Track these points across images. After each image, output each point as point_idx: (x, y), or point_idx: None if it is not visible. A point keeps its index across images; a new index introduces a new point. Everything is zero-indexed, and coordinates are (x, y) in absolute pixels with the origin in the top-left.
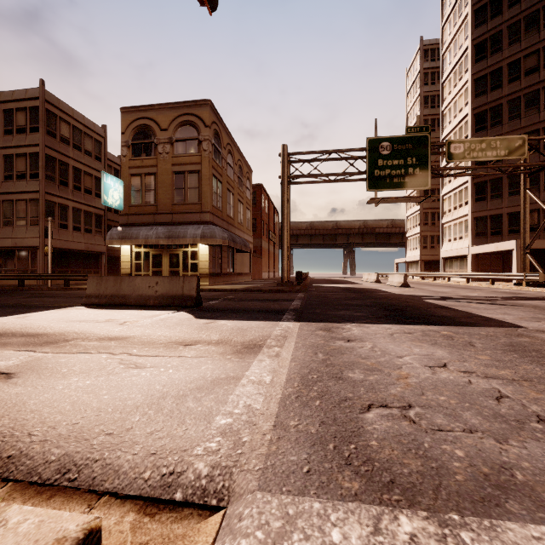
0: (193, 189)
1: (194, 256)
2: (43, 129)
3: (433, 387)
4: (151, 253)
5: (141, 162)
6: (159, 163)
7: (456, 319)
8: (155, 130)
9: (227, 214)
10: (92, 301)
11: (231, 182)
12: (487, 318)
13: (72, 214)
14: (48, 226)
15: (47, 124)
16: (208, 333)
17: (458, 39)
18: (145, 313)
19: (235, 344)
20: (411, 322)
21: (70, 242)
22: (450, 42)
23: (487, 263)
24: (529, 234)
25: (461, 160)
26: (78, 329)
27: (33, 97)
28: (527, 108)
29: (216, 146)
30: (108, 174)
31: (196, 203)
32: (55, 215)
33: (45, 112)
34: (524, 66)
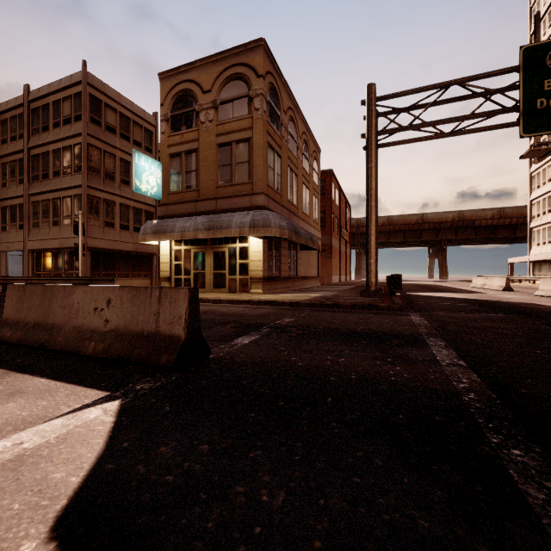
0: (242, 164)
1: (243, 254)
2: (85, 115)
3: None
4: (192, 251)
5: (181, 137)
6: (201, 136)
7: None
8: (196, 94)
9: (288, 199)
10: (1, 336)
11: (293, 159)
12: None
13: (119, 211)
14: (79, 221)
15: (90, 111)
16: None
17: None
18: None
19: None
20: None
21: (116, 242)
22: None
23: None
24: None
25: None
26: None
27: (76, 82)
28: None
29: (273, 107)
30: (141, 154)
31: (245, 183)
32: (100, 211)
33: (88, 98)
34: None
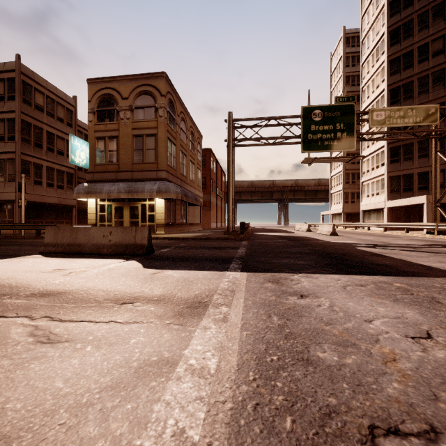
0: (151, 150)
1: (151, 209)
2: (19, 97)
3: (442, 381)
4: (113, 206)
5: (105, 126)
6: (121, 128)
7: (399, 268)
8: (117, 99)
9: (181, 172)
10: (49, 250)
11: (184, 145)
12: (428, 267)
13: (46, 172)
14: (22, 181)
15: (23, 93)
16: (151, 286)
17: (375, 27)
18: (95, 262)
19: (178, 302)
20: (357, 271)
21: (44, 196)
22: (369, 29)
23: (400, 215)
24: (439, 190)
25: (383, 126)
26: (16, 282)
27: (10, 69)
28: (434, 84)
29: (171, 114)
30: (75, 137)
31: (153, 163)
32: (30, 172)
33: (21, 83)
34: (432, 49)
